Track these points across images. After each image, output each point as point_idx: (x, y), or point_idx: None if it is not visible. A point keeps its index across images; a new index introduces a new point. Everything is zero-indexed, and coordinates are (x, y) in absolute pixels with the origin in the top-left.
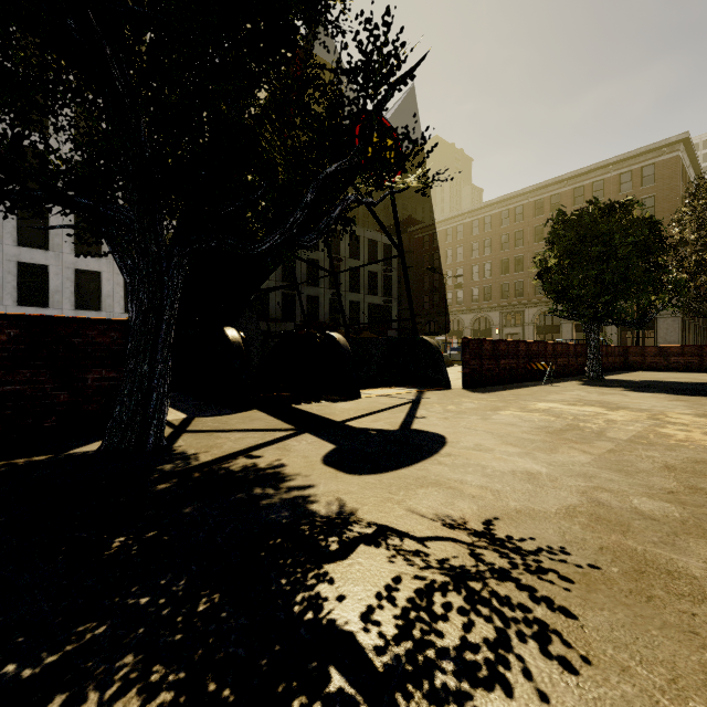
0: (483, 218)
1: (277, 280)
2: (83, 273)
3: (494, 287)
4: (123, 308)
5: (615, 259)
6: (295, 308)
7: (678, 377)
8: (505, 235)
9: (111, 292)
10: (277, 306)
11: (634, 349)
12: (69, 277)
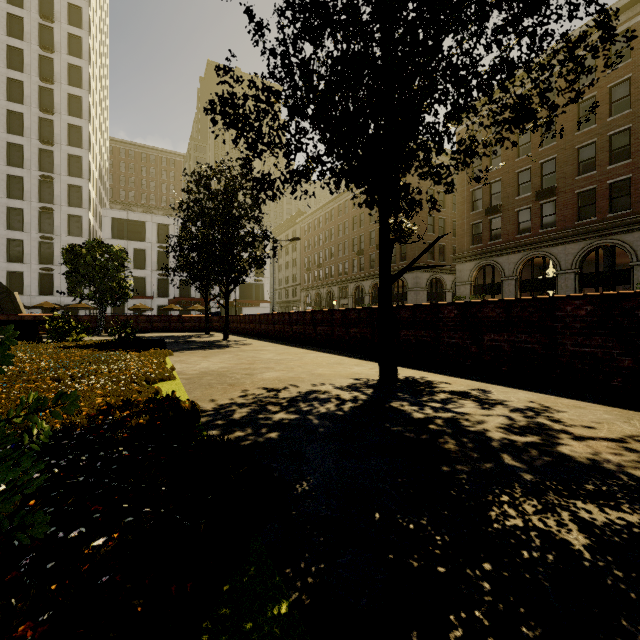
0: (330, 210)
1: (153, 269)
2: (13, 273)
3: (335, 267)
4: (38, 293)
5: (109, 269)
6: (169, 289)
7: (156, 334)
8: (341, 224)
9: (30, 283)
10: (153, 288)
11: (223, 318)
12: (3, 276)
